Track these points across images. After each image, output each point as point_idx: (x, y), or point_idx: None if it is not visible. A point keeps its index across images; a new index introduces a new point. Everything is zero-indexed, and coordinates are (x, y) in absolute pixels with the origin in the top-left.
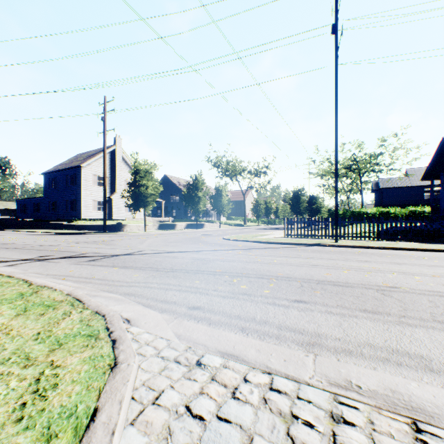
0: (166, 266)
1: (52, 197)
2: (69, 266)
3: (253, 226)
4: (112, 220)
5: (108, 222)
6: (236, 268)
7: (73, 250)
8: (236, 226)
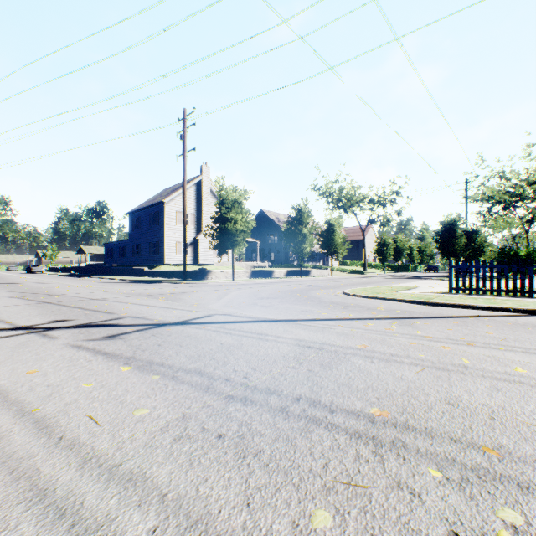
0: (236, 367)
1: (136, 239)
2: (56, 351)
3: (377, 273)
4: (199, 265)
5: (194, 268)
6: (426, 398)
7: (112, 310)
8: (353, 273)
